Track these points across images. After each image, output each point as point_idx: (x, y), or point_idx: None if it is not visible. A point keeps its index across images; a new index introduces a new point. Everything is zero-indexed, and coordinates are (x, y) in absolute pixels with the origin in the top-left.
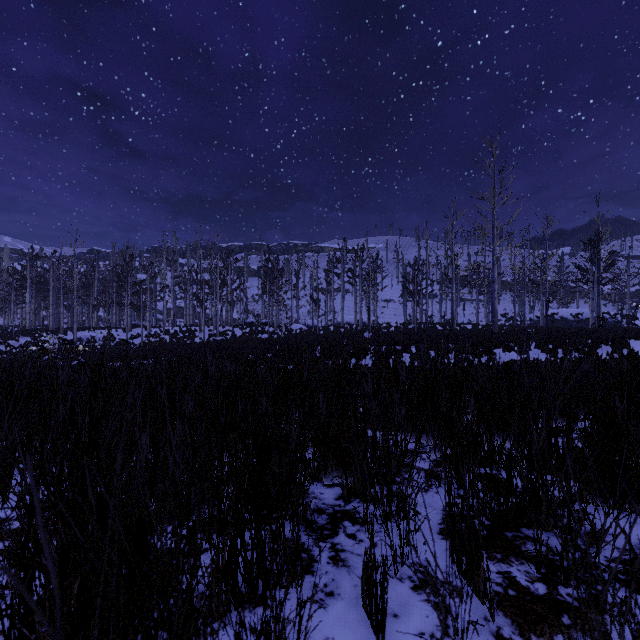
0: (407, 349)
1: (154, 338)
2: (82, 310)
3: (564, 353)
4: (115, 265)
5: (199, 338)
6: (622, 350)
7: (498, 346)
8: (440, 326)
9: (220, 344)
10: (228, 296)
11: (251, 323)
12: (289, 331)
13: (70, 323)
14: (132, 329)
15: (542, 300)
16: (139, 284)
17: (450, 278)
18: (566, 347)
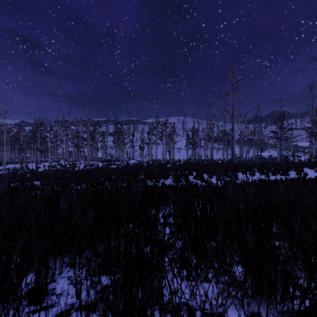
0: (191, 173)
1: (52, 168)
2: (15, 153)
3: (272, 175)
4: (33, 128)
5: (78, 168)
6: (301, 173)
7: (239, 171)
8: (205, 161)
9: (88, 171)
10: (95, 145)
11: (108, 159)
12: (128, 164)
13: (6, 160)
14: (41, 163)
15: (254, 148)
16: (44, 138)
17: (210, 137)
18: (273, 171)
